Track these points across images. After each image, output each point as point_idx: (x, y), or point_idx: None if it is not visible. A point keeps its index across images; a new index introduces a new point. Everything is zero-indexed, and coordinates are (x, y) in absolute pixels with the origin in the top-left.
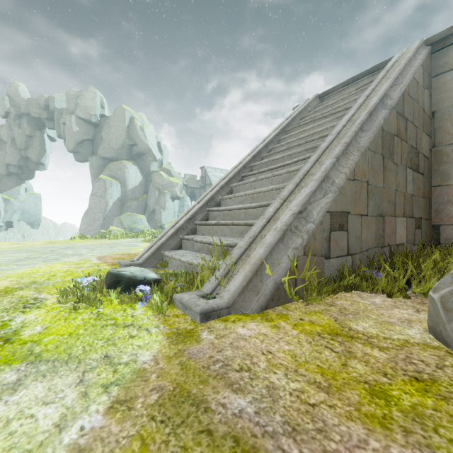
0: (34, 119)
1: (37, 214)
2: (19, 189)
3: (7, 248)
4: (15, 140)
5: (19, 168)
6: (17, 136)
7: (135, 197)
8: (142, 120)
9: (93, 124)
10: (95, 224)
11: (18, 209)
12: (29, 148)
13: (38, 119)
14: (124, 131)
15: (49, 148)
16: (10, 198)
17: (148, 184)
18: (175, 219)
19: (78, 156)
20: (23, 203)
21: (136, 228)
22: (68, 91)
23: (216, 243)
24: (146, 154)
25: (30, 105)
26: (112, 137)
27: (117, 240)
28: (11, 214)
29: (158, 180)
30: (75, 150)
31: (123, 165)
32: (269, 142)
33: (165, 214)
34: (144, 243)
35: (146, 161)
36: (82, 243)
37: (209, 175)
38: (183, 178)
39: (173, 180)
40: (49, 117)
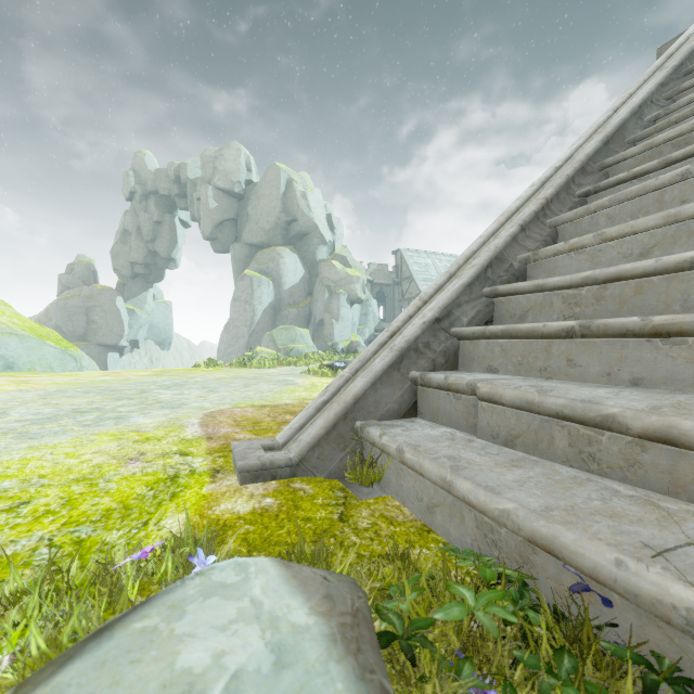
0: (163, 198)
1: (168, 330)
2: (146, 296)
3: (83, 383)
4: (141, 229)
5: (146, 268)
6: (143, 223)
7: (294, 301)
8: (304, 183)
9: (236, 196)
10: (239, 343)
11: (144, 323)
12: (157, 239)
13: (168, 197)
14: (278, 201)
15: (182, 238)
16: (135, 309)
17: (314, 281)
18: (354, 334)
19: (216, 244)
20: (150, 315)
21: (296, 349)
22: (203, 152)
23: (672, 432)
24: (311, 234)
25: (157, 179)
26: (261, 213)
27: (263, 369)
28: (137, 330)
29: (328, 274)
30: (212, 236)
31: (277, 254)
32: (644, 103)
33: (340, 328)
34: (306, 378)
35: (310, 246)
36: (205, 374)
37: (408, 263)
38: (366, 270)
39: (352, 272)
40: (181, 192)
